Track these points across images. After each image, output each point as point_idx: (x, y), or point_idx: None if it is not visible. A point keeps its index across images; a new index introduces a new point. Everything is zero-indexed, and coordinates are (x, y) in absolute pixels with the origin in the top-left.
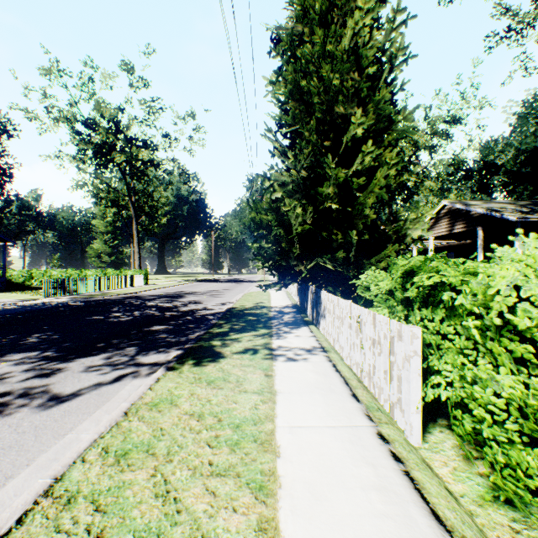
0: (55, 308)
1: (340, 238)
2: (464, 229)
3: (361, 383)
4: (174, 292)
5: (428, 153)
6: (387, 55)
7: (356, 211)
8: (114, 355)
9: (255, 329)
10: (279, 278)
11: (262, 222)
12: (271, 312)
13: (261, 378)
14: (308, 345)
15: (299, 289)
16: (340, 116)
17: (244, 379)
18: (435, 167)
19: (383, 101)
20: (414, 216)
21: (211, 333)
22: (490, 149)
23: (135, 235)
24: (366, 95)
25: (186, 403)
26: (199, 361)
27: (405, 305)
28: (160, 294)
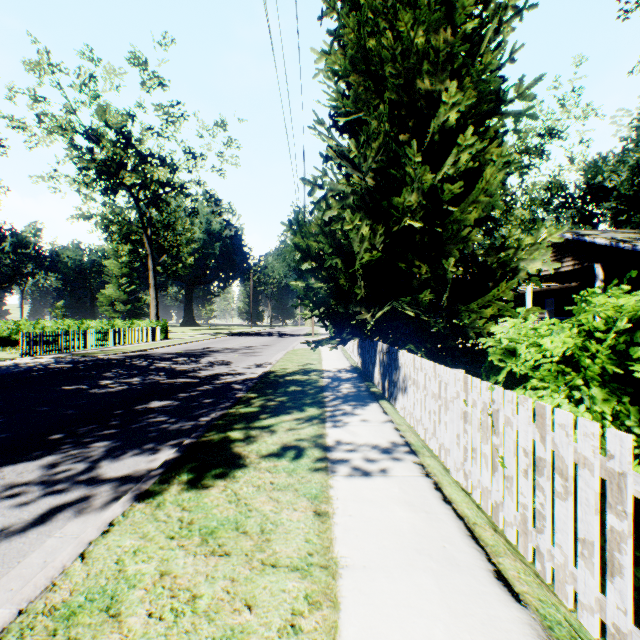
0: (27, 373)
1: (424, 273)
2: (576, 267)
3: (499, 535)
4: (197, 348)
5: (518, 174)
6: (491, 10)
7: (448, 232)
8: (65, 458)
9: (299, 409)
10: (334, 331)
11: (310, 249)
12: (323, 378)
13: (306, 523)
14: (385, 440)
15: (361, 346)
16: (424, 95)
17: (274, 525)
18: (529, 191)
19: (490, 68)
20: (532, 241)
21: (232, 415)
22: (598, 168)
23: (151, 277)
24: (461, 64)
25: (139, 610)
26: (200, 477)
27: (611, 389)
28: (177, 352)
